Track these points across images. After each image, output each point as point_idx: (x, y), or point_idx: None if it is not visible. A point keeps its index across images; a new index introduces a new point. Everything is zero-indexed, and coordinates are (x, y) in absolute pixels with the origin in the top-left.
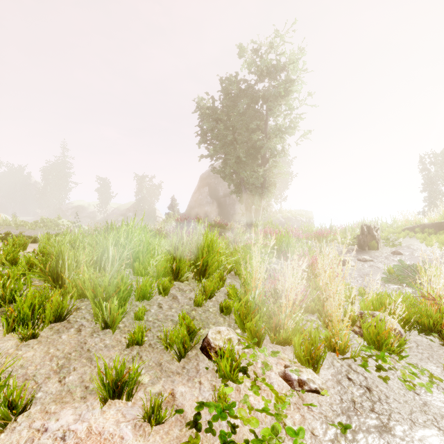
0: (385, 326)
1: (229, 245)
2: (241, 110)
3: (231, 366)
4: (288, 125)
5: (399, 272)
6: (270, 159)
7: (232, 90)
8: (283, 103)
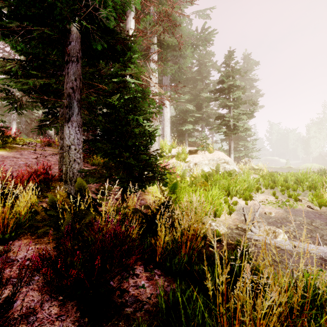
0: None
1: None
2: None
3: (295, 199)
4: None
5: None
6: None
7: None
8: None
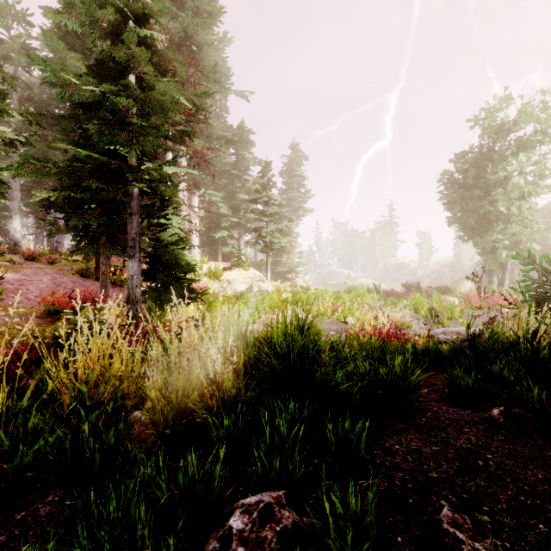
0: (339, 316)
1: (410, 303)
2: (468, 181)
3: (305, 312)
4: (513, 187)
5: (424, 319)
6: (501, 223)
7: (467, 160)
8: (505, 166)
